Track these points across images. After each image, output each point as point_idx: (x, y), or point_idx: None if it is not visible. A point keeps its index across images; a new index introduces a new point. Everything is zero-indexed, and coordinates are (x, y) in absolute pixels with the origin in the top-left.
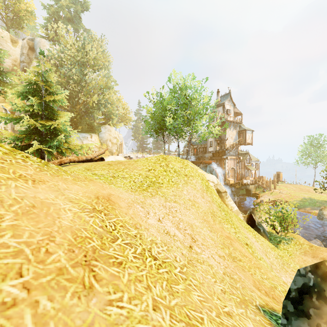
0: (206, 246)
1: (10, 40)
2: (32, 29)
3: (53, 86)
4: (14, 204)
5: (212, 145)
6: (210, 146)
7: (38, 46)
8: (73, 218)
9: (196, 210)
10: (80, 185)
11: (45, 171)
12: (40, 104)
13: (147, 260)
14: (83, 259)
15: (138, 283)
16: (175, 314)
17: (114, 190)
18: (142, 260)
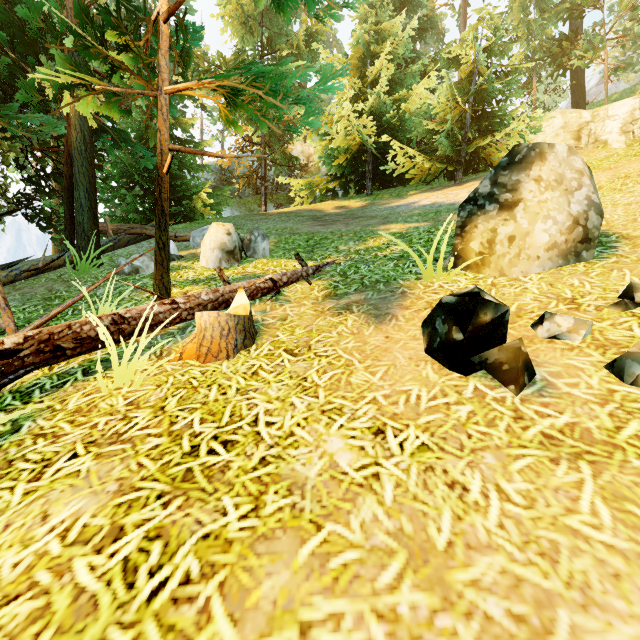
0: None
1: None
2: None
3: None
4: None
5: None
6: None
7: None
8: None
9: None
10: None
11: None
12: None
13: None
14: None
15: None
16: None
17: None
18: None
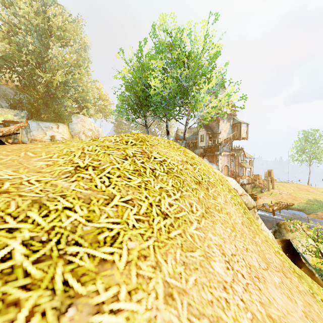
0: None
1: None
2: None
3: None
4: None
5: (204, 139)
6: (201, 141)
7: None
8: None
9: None
10: None
11: None
12: None
13: None
14: None
15: None
16: None
17: None
18: None
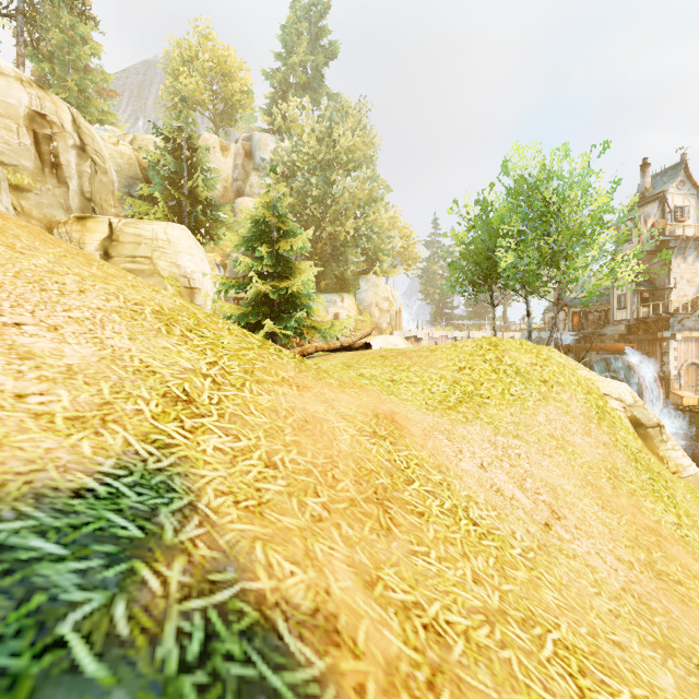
0: (586, 532)
1: (220, 148)
2: (249, 120)
3: (289, 222)
4: (288, 416)
5: (627, 304)
6: (619, 308)
7: (257, 148)
8: (351, 443)
9: (569, 460)
10: (350, 394)
11: (305, 372)
12: (271, 256)
13: (462, 522)
14: (373, 495)
15: (450, 545)
16: (508, 600)
17: (398, 406)
18: (453, 520)
